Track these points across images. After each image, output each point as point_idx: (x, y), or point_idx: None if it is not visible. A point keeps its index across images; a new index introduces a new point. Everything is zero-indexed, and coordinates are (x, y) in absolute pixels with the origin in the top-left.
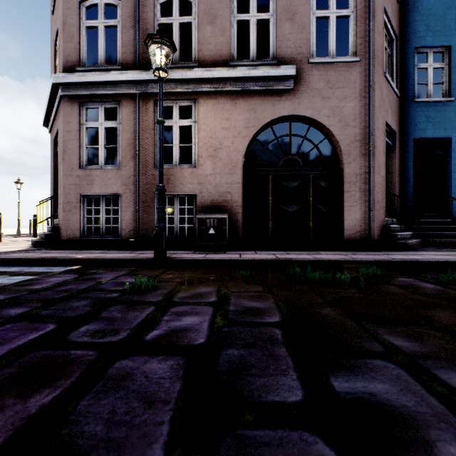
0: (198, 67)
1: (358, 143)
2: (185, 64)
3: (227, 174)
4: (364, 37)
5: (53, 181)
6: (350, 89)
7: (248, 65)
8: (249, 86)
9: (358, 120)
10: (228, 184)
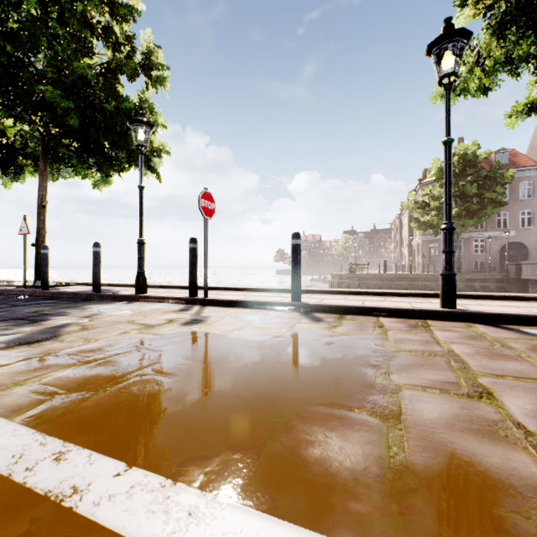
0: (485, 230)
1: (533, 248)
2: (482, 230)
3: (494, 256)
4: (535, 222)
5: (426, 255)
6: (531, 235)
7: (500, 230)
8: (501, 235)
9: (533, 242)
10: (494, 258)
